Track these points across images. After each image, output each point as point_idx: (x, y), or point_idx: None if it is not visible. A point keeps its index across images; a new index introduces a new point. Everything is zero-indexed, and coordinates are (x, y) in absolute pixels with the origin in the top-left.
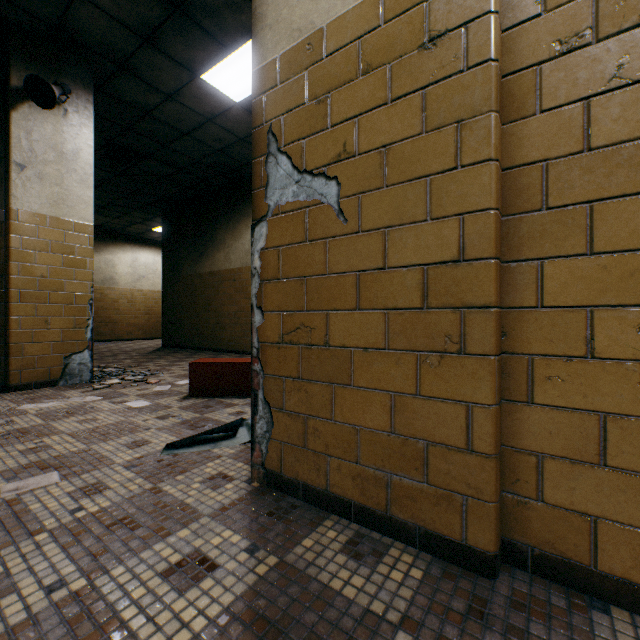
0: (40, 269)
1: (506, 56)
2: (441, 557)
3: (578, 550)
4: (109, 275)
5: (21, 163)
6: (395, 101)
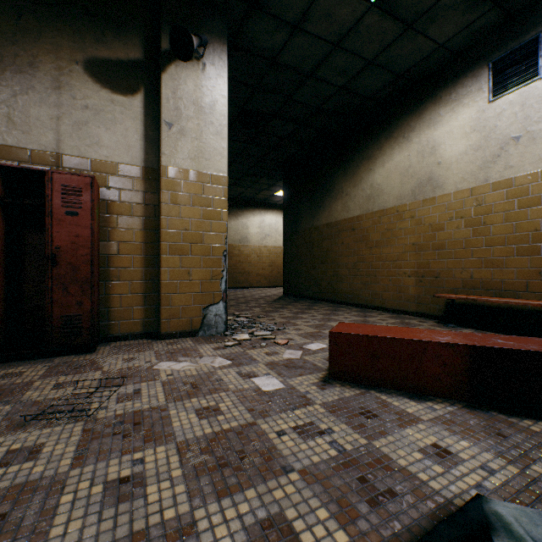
0: (183, 222)
1: None
2: None
3: None
4: (244, 235)
5: (169, 122)
6: None
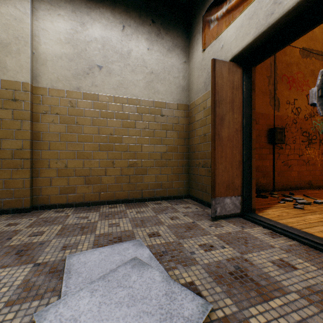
0: None
1: (34, 109)
2: (18, 213)
3: (48, 202)
4: None
5: None
6: (5, 109)
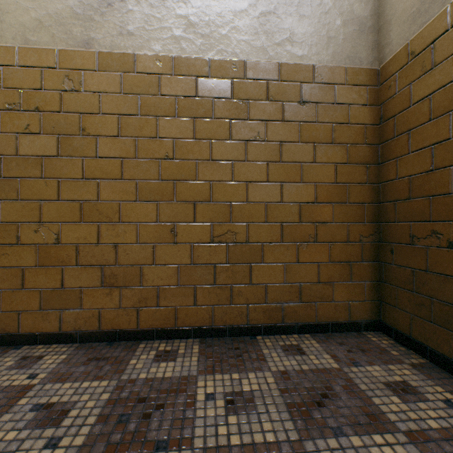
0: None
1: None
2: None
3: (15, 328)
4: None
5: None
6: None
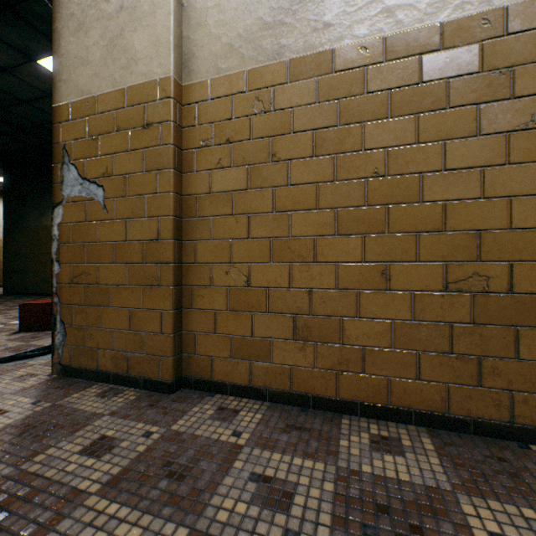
0: None
1: (184, 140)
2: (151, 390)
3: (208, 373)
4: None
5: None
6: (132, 151)
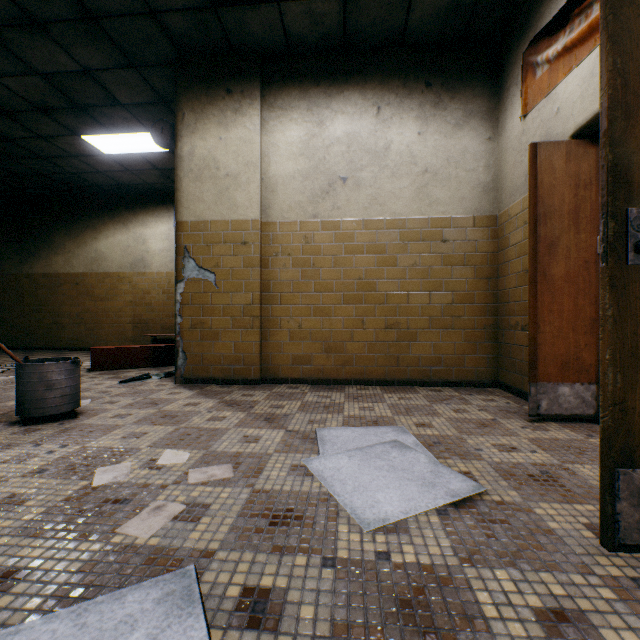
0: None
1: (264, 251)
2: (247, 384)
3: (278, 374)
4: None
5: None
6: (234, 256)
